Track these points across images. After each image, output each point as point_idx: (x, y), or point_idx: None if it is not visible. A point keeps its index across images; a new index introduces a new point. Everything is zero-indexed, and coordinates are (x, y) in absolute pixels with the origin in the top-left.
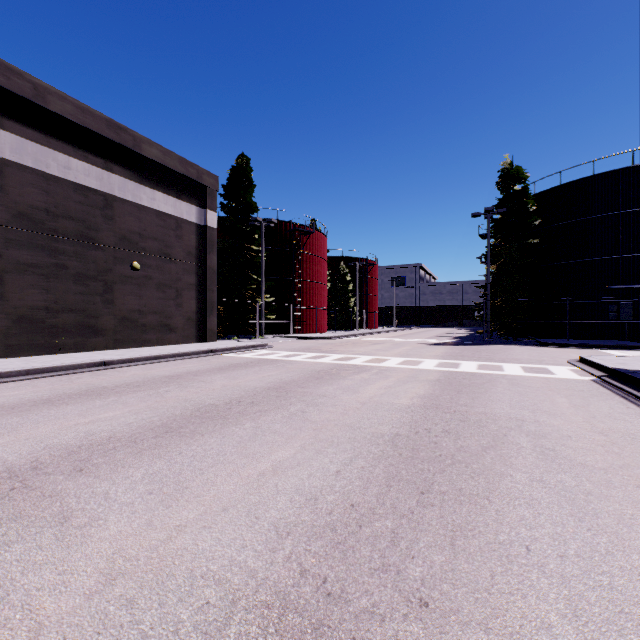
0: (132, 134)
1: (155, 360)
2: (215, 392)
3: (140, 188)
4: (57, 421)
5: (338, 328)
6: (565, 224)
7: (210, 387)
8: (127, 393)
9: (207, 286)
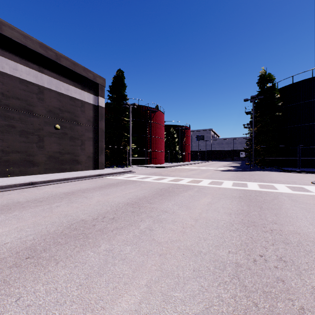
0: (55, 52)
1: (64, 181)
2: (90, 207)
3: (60, 83)
4: None
5: (170, 161)
6: (295, 104)
7: (88, 202)
8: (29, 208)
9: (99, 139)
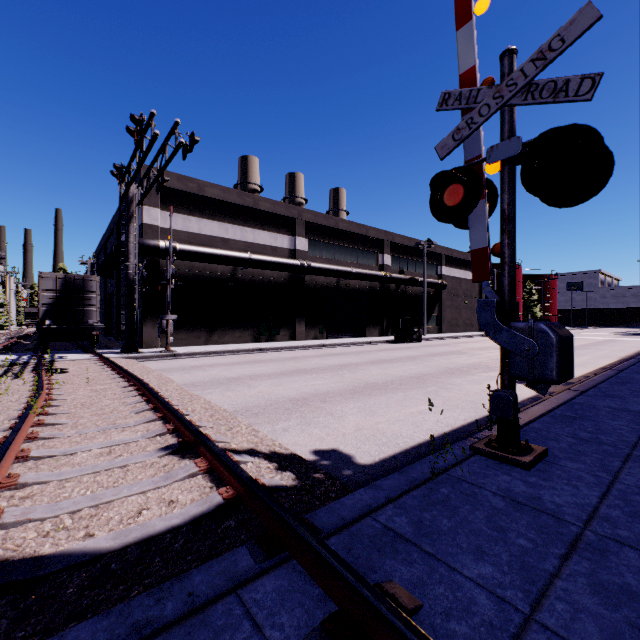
0: (466, 254)
1: None
2: None
3: (466, 272)
4: None
5: None
6: None
7: None
8: None
9: None
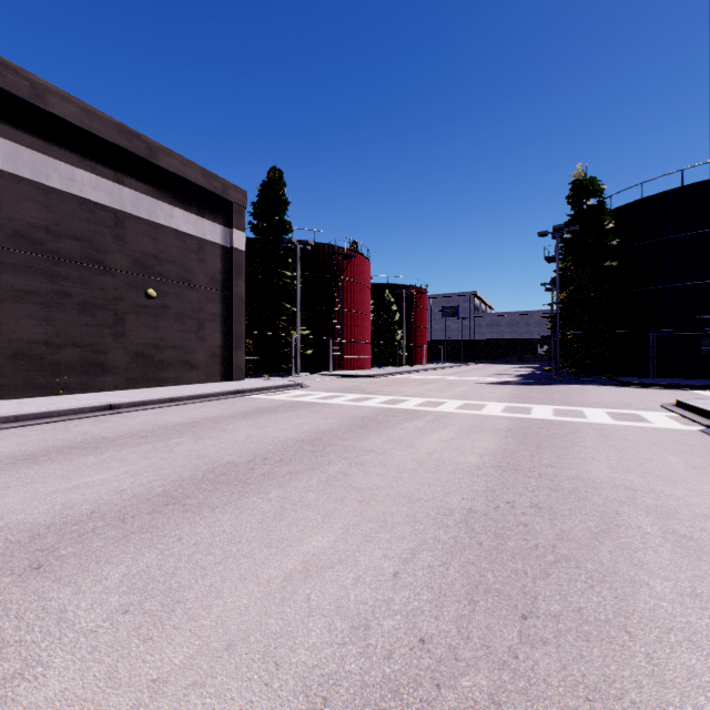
0: (147, 141)
1: (171, 403)
2: (236, 445)
3: (156, 204)
4: (32, 486)
5: (383, 364)
6: (648, 244)
7: (231, 438)
8: (129, 446)
9: (234, 317)
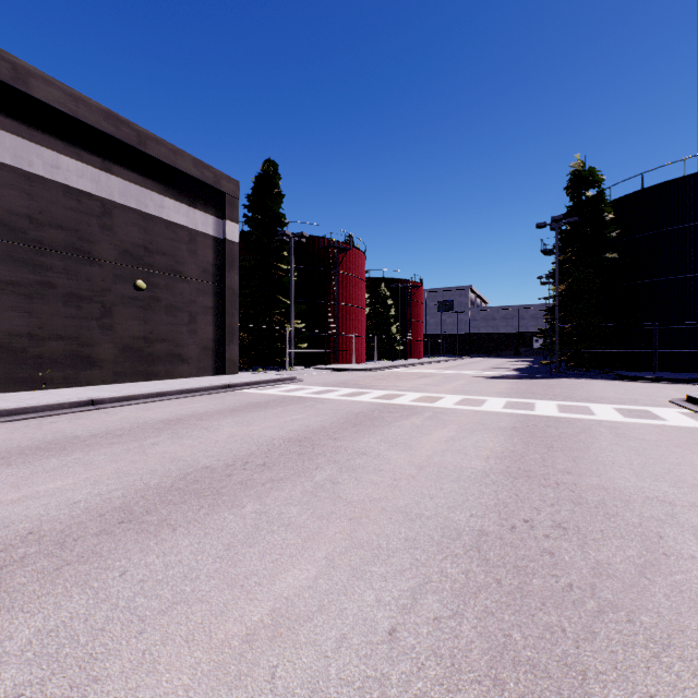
0: (135, 129)
1: (158, 398)
2: (217, 446)
3: (146, 193)
4: None
5: (378, 358)
6: (648, 235)
7: (213, 438)
8: (100, 447)
9: (226, 309)
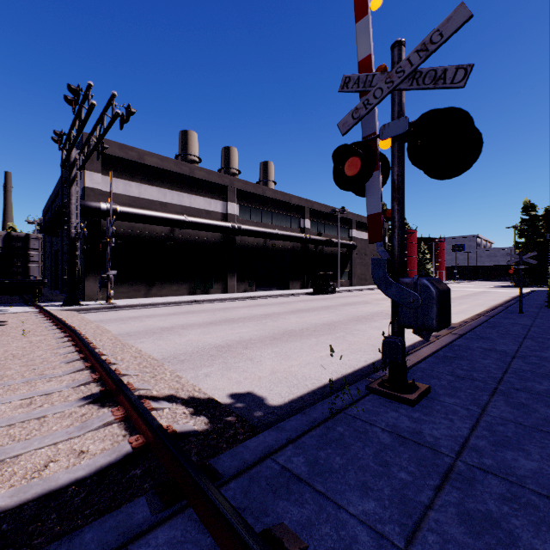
0: None
1: None
2: None
3: None
4: None
5: None
6: None
7: None
8: None
9: None
